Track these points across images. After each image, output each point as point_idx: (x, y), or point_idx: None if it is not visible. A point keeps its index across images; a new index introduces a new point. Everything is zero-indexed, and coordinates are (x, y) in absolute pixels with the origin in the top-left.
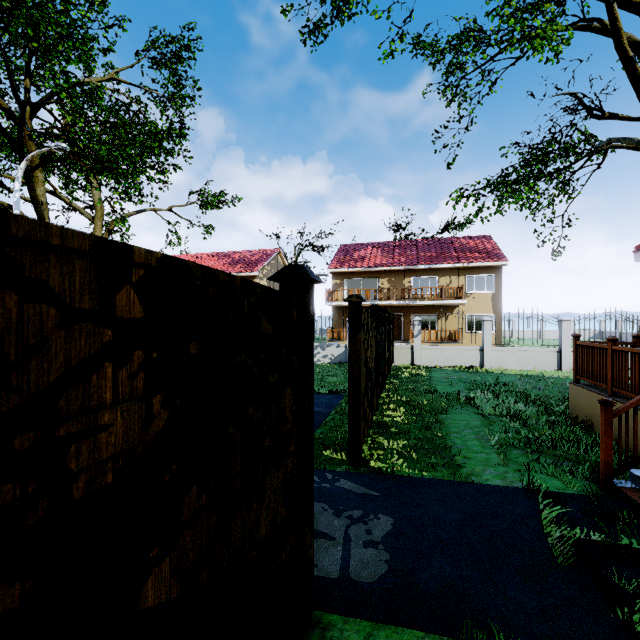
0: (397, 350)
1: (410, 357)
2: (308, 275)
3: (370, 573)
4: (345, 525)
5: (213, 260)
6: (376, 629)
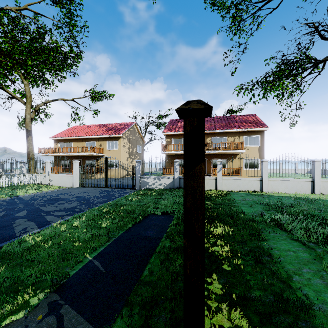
0: (206, 180)
1: (215, 185)
2: None
3: None
4: None
5: (97, 128)
6: None
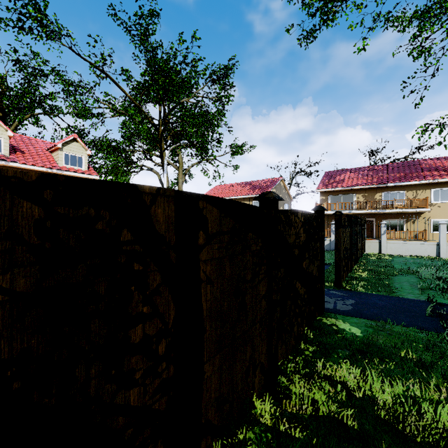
0: (368, 243)
1: (378, 248)
2: (324, 209)
3: (344, 309)
4: (334, 300)
5: (240, 187)
6: (346, 316)
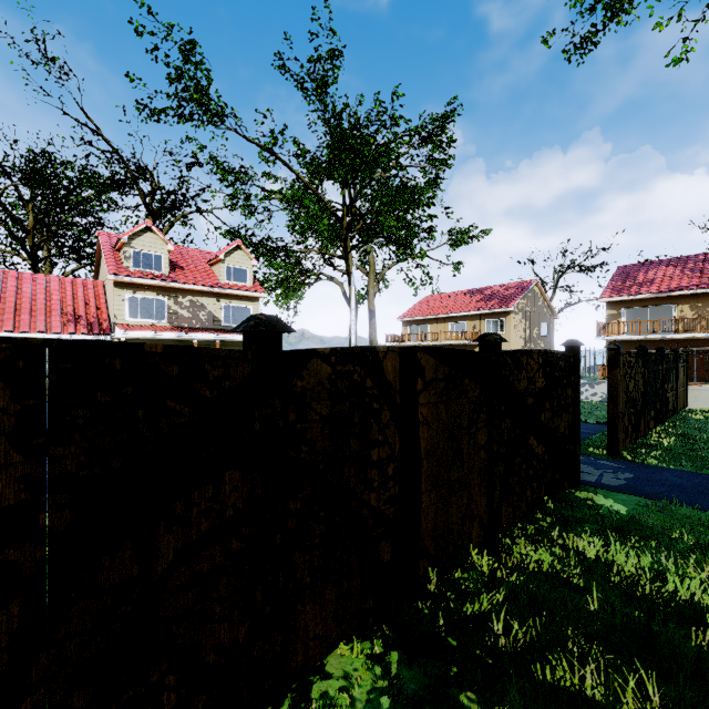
0: (693, 392)
1: None
2: (578, 344)
3: (613, 483)
4: (601, 472)
5: (465, 298)
6: (612, 492)
